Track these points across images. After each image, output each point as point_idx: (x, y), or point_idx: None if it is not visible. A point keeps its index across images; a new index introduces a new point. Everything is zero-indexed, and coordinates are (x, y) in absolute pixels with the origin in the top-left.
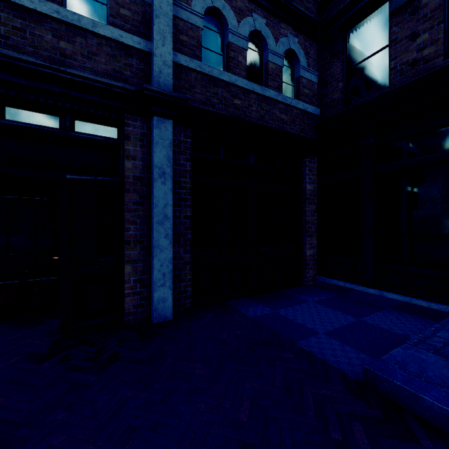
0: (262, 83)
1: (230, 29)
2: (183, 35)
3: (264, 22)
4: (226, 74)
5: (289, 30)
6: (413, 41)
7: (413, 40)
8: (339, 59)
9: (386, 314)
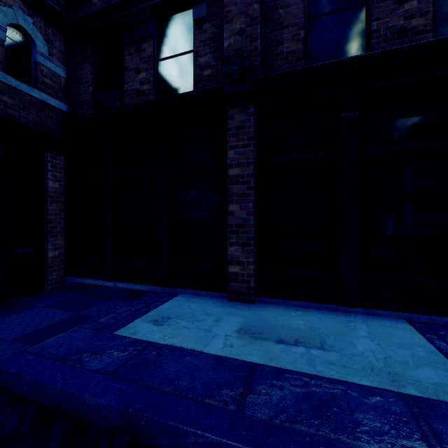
0: None
1: None
2: None
3: None
4: None
5: (17, 3)
6: (137, 74)
7: (137, 73)
8: (90, 64)
9: (111, 302)
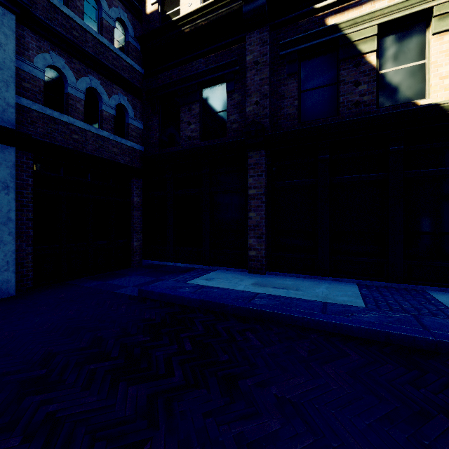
0: (98, 123)
1: (69, 84)
2: (26, 82)
3: (99, 82)
4: (66, 117)
5: (120, 90)
6: (189, 126)
7: (189, 125)
8: (157, 118)
9: (174, 274)
